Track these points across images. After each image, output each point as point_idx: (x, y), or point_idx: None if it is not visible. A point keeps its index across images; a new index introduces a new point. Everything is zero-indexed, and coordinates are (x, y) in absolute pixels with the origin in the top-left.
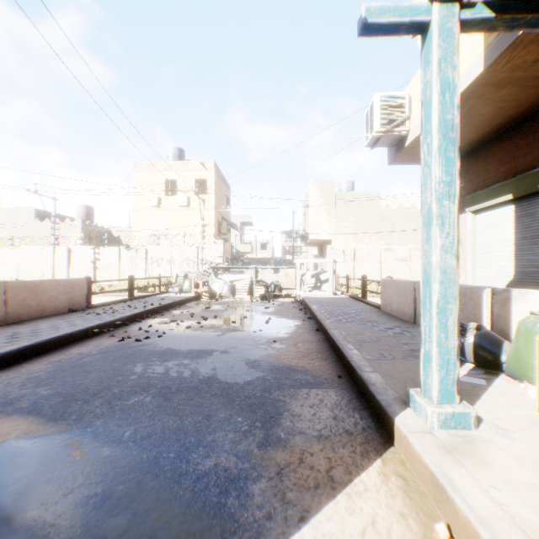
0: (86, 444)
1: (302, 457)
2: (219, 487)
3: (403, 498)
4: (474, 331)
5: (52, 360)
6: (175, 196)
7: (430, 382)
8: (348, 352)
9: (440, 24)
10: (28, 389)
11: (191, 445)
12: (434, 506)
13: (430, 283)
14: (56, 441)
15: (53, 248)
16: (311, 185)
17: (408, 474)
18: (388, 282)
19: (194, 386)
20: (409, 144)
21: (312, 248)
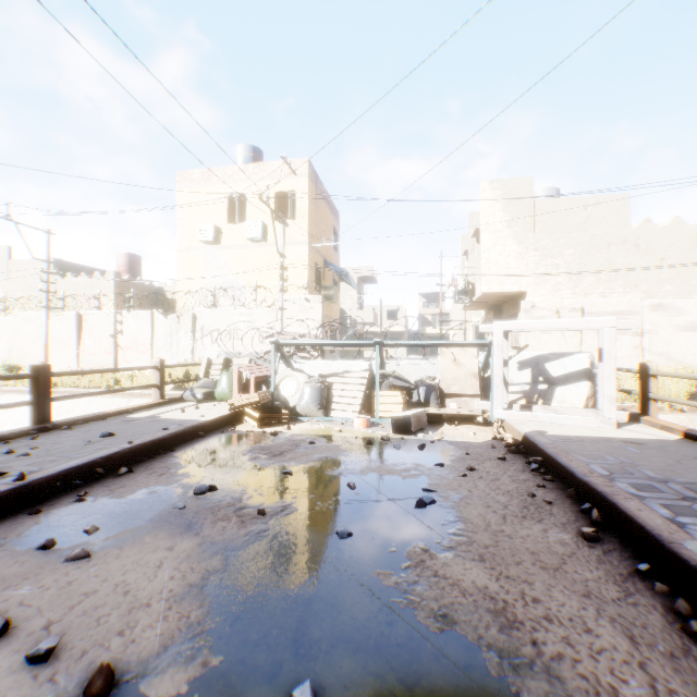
0: None
1: None
2: None
3: None
4: None
5: None
6: (243, 224)
7: None
8: None
9: None
10: None
11: None
12: None
13: None
14: None
15: (45, 312)
16: (484, 191)
17: None
18: None
19: None
20: None
21: (472, 315)
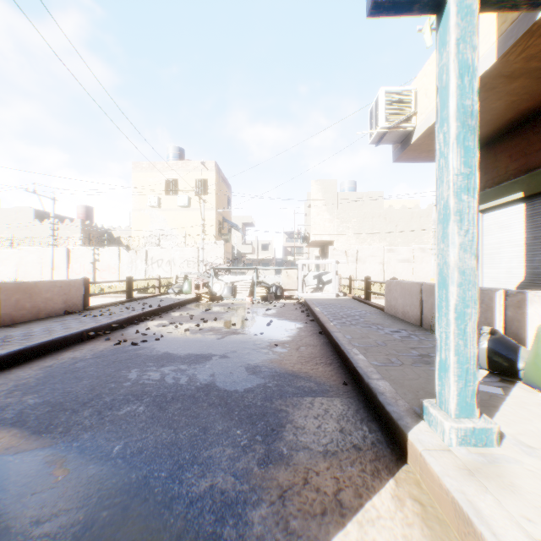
0: (70, 461)
1: (307, 477)
2: (214, 513)
3: (422, 528)
4: (488, 335)
5: (43, 365)
6: (175, 196)
7: (447, 394)
8: (353, 357)
9: (458, 0)
10: (14, 397)
11: (185, 463)
12: (457, 538)
13: (447, 285)
14: (37, 458)
15: (52, 248)
16: (313, 185)
17: (425, 498)
18: (393, 283)
19: (191, 394)
20: (415, 141)
21: (314, 249)
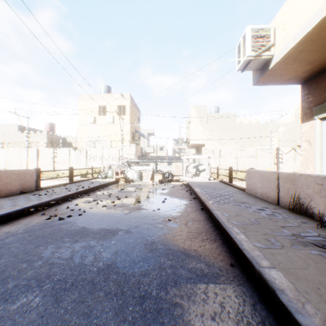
0: None
1: None
2: None
3: None
4: None
5: None
6: (105, 116)
7: None
8: (236, 237)
9: None
10: None
11: None
12: None
13: None
14: None
15: (27, 149)
16: (191, 109)
17: None
18: (252, 172)
19: (91, 277)
20: (273, 66)
21: (192, 150)
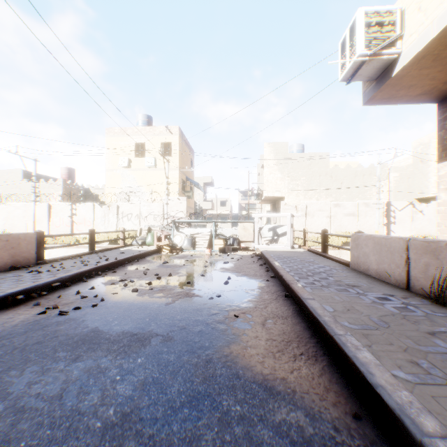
0: None
1: None
2: None
3: None
4: None
5: None
6: (144, 158)
7: None
8: (357, 356)
9: None
10: None
11: None
12: None
13: None
14: None
15: (34, 204)
16: (265, 147)
17: None
18: (362, 237)
19: None
20: (399, 71)
21: (265, 205)
